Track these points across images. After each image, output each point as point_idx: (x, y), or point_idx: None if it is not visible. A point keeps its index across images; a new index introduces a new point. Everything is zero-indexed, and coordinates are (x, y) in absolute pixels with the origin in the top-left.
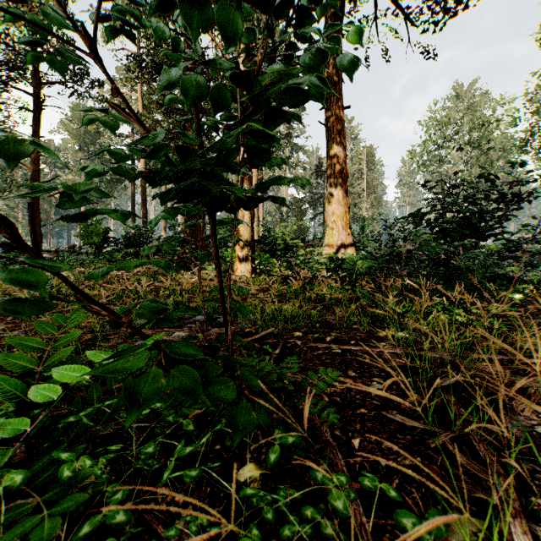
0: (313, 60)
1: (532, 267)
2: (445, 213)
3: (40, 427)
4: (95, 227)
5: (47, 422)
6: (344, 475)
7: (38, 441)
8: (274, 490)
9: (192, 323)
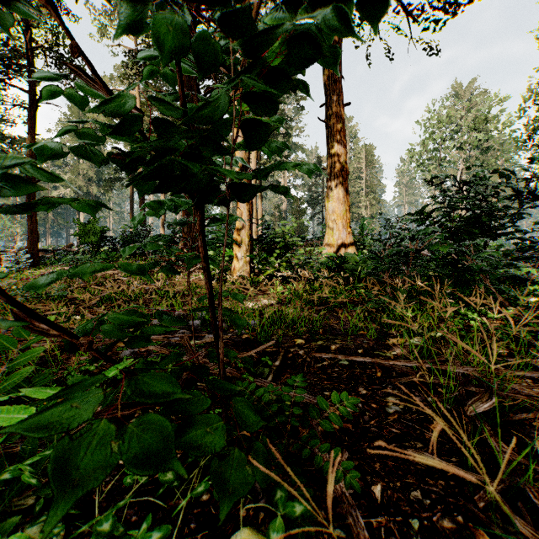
0: (326, 1)
1: None
2: (451, 211)
3: None
4: (93, 226)
5: None
6: None
7: None
8: None
9: (185, 328)
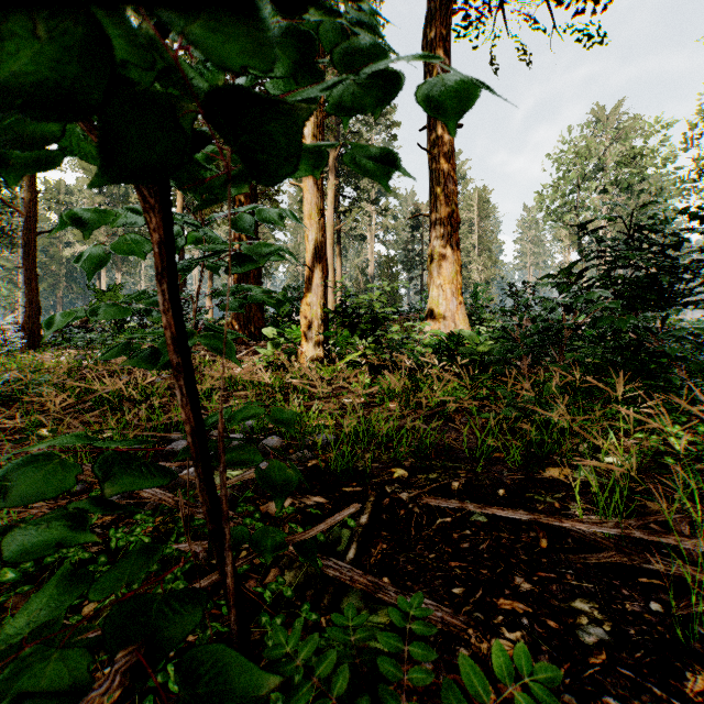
0: None
1: None
2: (614, 269)
3: None
4: (114, 295)
5: None
6: None
7: None
8: None
9: None
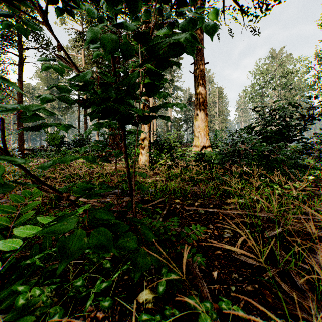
0: (187, 25)
1: (319, 159)
2: (266, 126)
3: (11, 264)
4: (56, 135)
5: (15, 261)
6: (209, 302)
7: (10, 273)
8: (162, 309)
9: (112, 194)
